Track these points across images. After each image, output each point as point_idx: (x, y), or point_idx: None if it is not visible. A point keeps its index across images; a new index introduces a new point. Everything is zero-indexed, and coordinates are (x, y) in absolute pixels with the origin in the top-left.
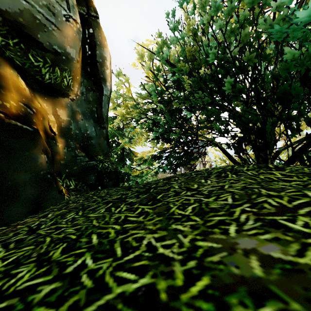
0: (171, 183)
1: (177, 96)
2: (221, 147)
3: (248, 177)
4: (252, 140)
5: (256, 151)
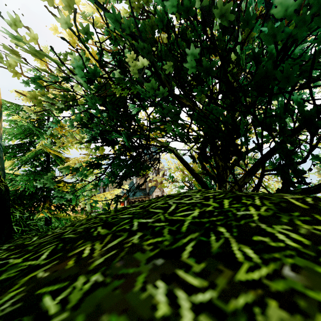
0: (32, 320)
1: (119, 77)
2: (177, 154)
3: (304, 268)
4: (220, 146)
5: (217, 160)
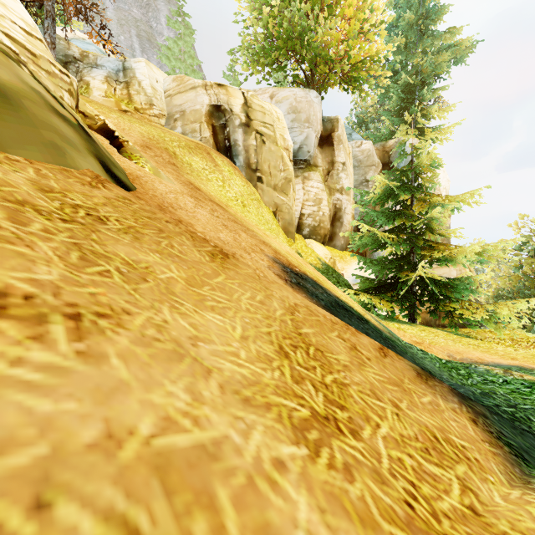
0: None
1: None
2: None
3: None
4: None
5: None
